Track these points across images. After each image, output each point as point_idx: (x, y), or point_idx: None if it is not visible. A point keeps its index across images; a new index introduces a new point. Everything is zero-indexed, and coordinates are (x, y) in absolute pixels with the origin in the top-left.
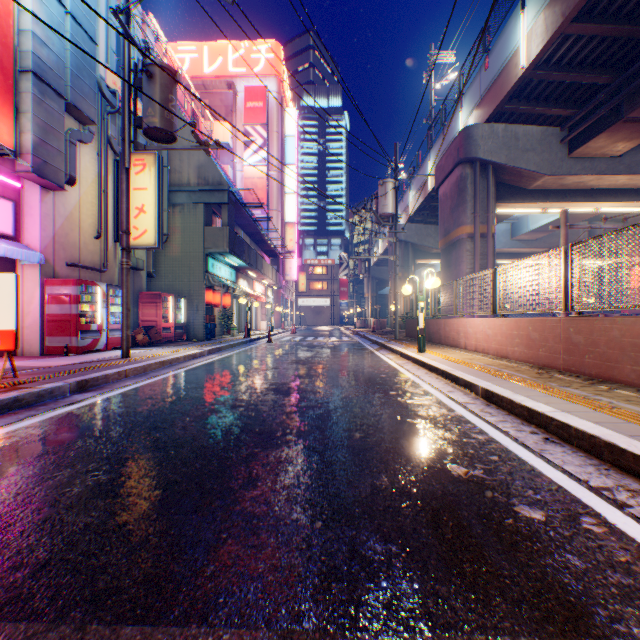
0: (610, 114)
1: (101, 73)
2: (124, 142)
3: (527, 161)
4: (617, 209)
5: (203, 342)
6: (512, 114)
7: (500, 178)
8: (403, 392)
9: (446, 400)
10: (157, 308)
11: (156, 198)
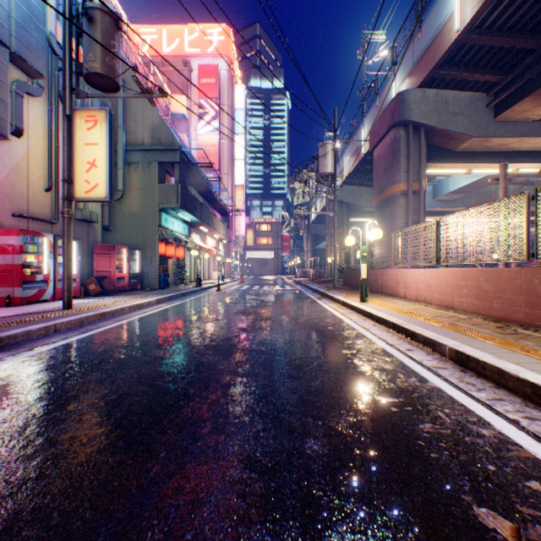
0: (536, 78)
1: (50, 28)
2: (65, 89)
3: (456, 124)
4: (534, 170)
5: (155, 291)
6: (442, 80)
7: (430, 140)
8: (357, 351)
9: (410, 363)
10: (111, 259)
11: (107, 153)
